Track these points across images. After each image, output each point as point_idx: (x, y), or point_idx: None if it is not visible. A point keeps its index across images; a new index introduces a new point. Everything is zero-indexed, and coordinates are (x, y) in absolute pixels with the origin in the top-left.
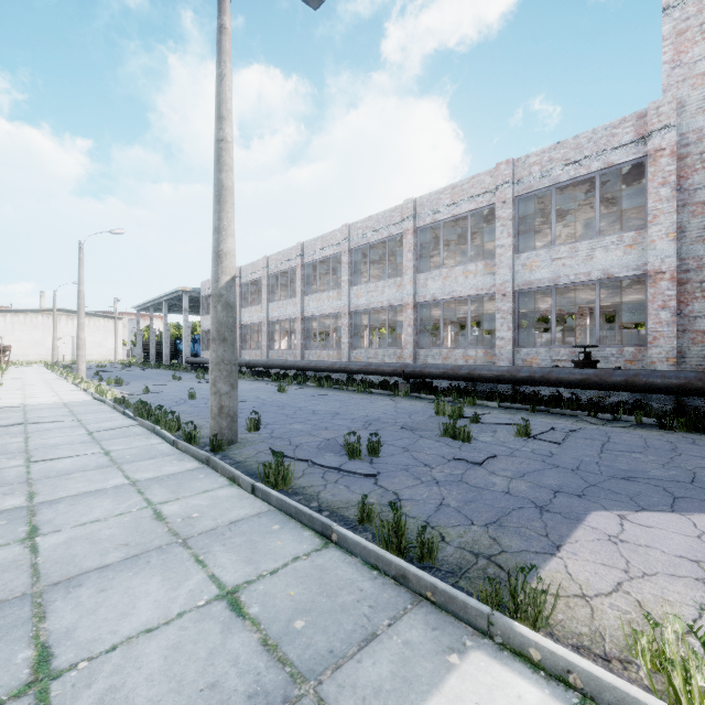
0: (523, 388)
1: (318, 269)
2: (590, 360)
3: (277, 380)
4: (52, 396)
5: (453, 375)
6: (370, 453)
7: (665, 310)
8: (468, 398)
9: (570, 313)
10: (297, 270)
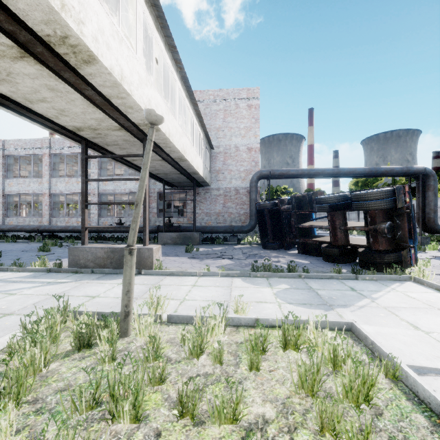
0: (102, 235)
1: None
2: (121, 222)
3: None
4: None
5: (65, 230)
6: None
7: None
8: (70, 239)
9: None
10: None
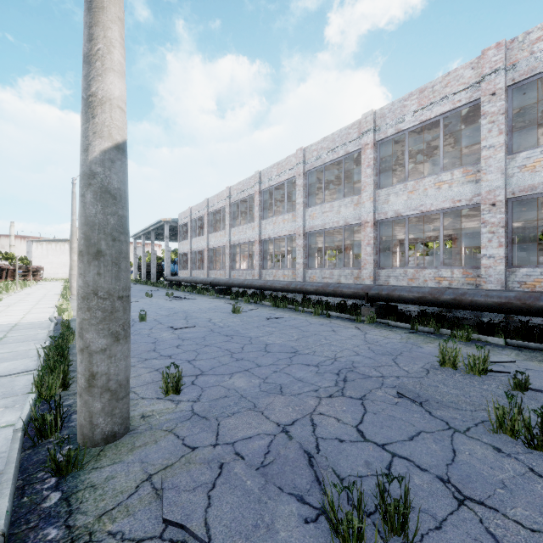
0: (521, 316)
1: (275, 196)
2: None
3: (235, 298)
4: (20, 314)
5: (432, 300)
6: (388, 529)
7: None
8: (460, 331)
9: (536, 231)
10: (255, 196)
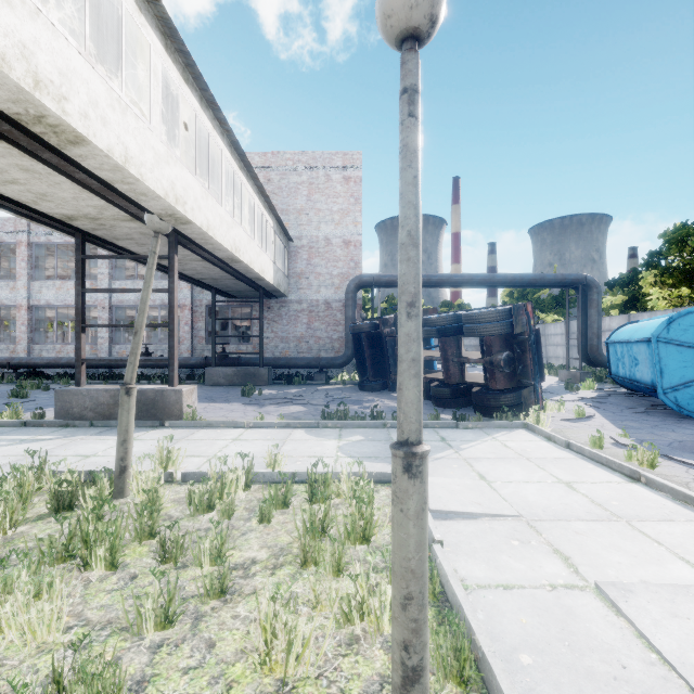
0: (118, 371)
1: None
2: (147, 352)
3: None
4: None
5: (55, 364)
6: None
7: (187, 325)
8: (64, 379)
9: None
10: None
